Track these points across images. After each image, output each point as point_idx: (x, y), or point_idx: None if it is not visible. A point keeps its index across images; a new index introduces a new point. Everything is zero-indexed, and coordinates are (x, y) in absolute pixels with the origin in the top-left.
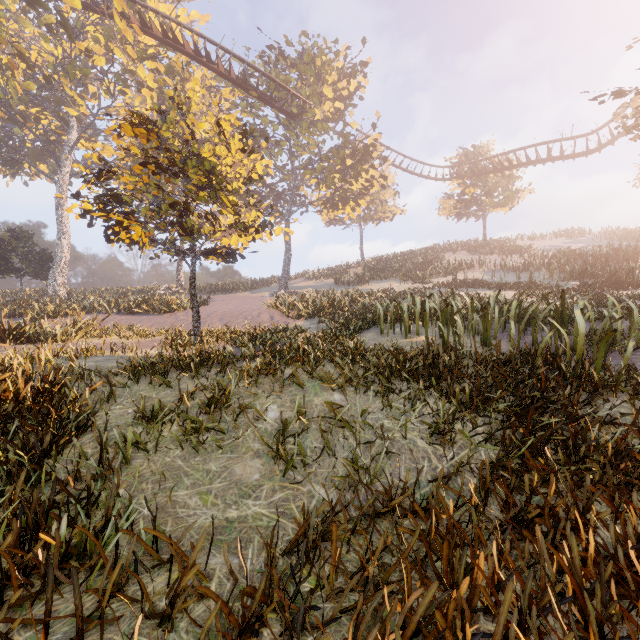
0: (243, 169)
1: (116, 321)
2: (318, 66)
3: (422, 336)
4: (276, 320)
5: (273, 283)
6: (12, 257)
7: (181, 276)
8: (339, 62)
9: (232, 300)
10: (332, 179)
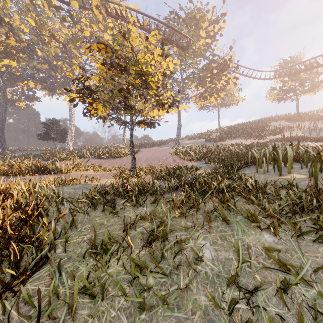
0: (161, 69)
1: (93, 162)
2: (197, 19)
3: (293, 174)
4: (177, 162)
5: (170, 142)
6: (50, 132)
7: (125, 139)
8: (209, 16)
9: (150, 151)
10: (205, 82)
